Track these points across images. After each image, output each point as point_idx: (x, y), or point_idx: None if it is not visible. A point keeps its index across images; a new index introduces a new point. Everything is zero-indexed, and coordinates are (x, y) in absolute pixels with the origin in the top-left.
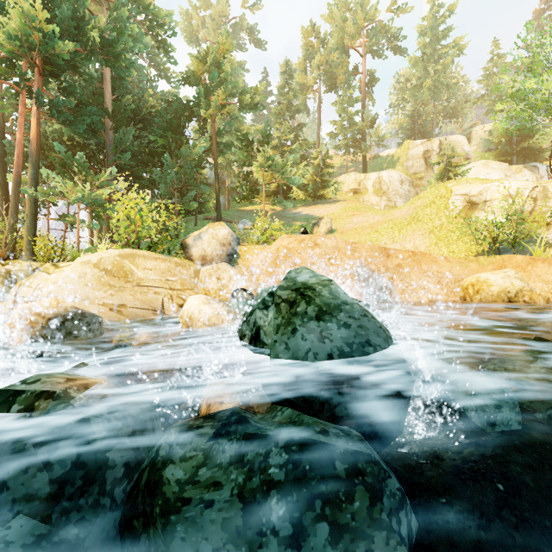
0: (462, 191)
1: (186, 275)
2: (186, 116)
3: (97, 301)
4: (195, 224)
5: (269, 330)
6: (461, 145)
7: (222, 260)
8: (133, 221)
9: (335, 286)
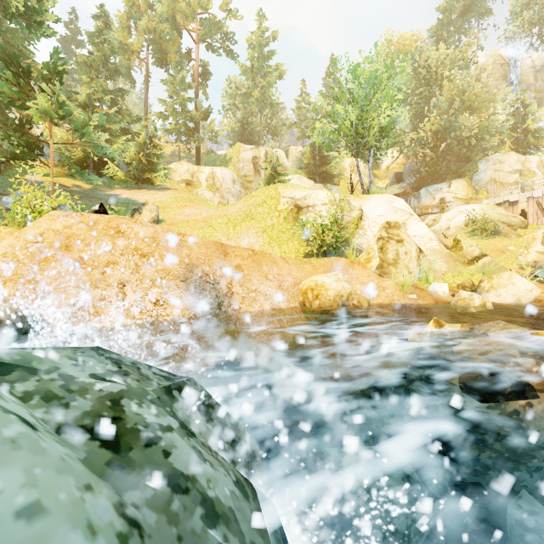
0: (289, 194)
1: None
2: None
3: None
4: None
5: None
6: (281, 158)
7: None
8: None
9: None
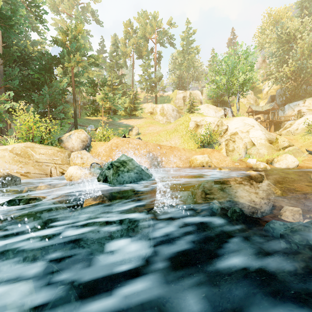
0: (194, 119)
1: (63, 156)
2: (55, 63)
3: (13, 170)
4: (60, 126)
5: (111, 177)
6: (198, 95)
7: (82, 149)
8: (30, 127)
9: (134, 161)
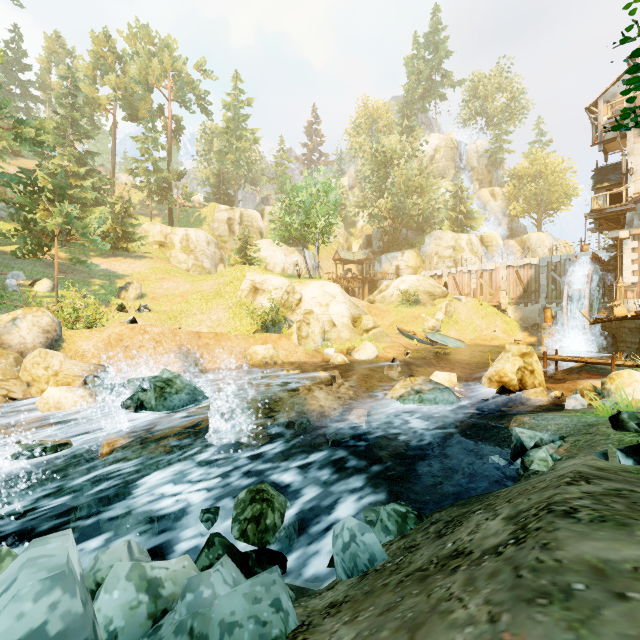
0: (251, 277)
1: (5, 364)
2: None
3: None
4: None
5: (150, 401)
6: (256, 220)
7: (46, 346)
8: None
9: (182, 378)
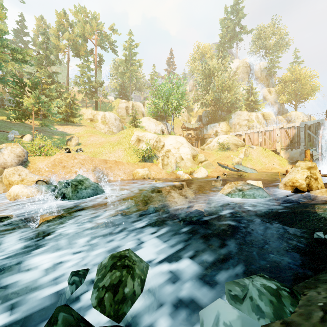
0: (137, 134)
1: None
2: None
3: None
4: None
5: (69, 194)
6: (141, 107)
7: (18, 165)
8: None
9: (89, 180)
